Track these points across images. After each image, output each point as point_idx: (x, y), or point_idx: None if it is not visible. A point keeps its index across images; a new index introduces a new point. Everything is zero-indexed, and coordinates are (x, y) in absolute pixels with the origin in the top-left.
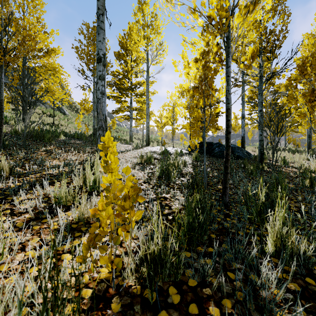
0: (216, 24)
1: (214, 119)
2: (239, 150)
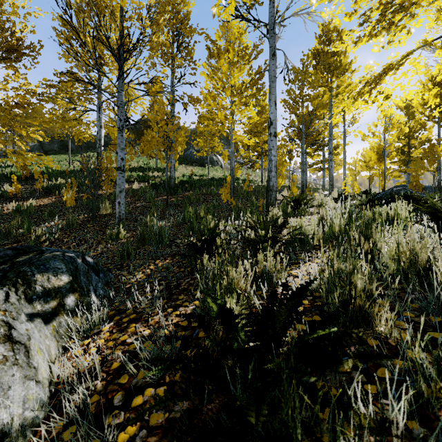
0: (378, 152)
1: (419, 162)
2: (430, 189)
